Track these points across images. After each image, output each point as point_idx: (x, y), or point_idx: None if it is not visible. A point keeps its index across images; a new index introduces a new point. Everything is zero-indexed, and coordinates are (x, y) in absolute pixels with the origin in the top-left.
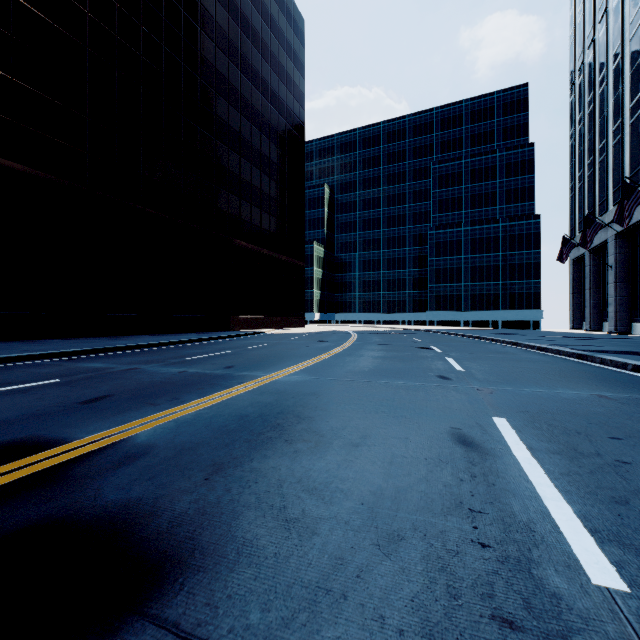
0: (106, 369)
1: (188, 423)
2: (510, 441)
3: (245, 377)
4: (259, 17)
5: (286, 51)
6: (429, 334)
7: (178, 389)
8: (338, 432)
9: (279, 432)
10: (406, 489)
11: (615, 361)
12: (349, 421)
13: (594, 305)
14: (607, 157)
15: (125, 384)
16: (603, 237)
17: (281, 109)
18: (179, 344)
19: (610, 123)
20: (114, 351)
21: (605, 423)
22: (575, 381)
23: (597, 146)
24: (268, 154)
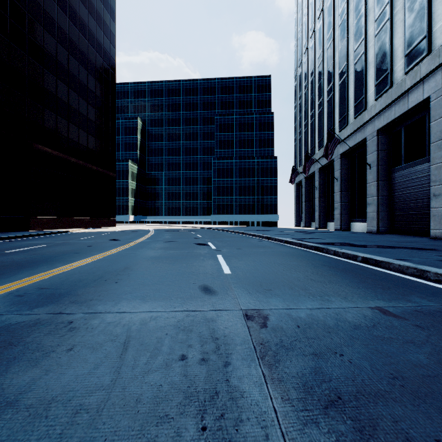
0: None
1: None
2: None
3: None
4: None
5: None
6: (210, 231)
7: None
8: None
9: None
10: None
11: (346, 253)
12: None
13: (307, 211)
14: (315, 121)
15: None
16: (312, 170)
17: (91, 39)
18: None
19: (316, 100)
20: None
21: None
22: (336, 282)
23: (309, 114)
24: (76, 74)
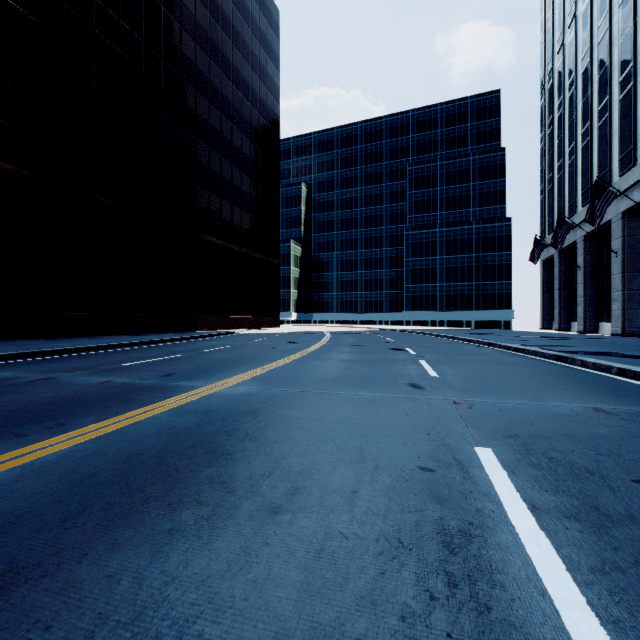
0: (10, 380)
1: (40, 471)
2: (503, 493)
3: (178, 389)
4: (230, 2)
5: (259, 40)
6: (404, 334)
7: (77, 408)
8: (258, 482)
9: (168, 485)
10: (330, 633)
11: (598, 364)
12: (281, 460)
13: (563, 305)
14: (576, 160)
15: (12, 402)
16: (572, 238)
17: (254, 100)
18: (130, 346)
19: (579, 126)
20: (45, 355)
21: (618, 453)
22: (562, 389)
23: (566, 149)
24: (240, 146)
